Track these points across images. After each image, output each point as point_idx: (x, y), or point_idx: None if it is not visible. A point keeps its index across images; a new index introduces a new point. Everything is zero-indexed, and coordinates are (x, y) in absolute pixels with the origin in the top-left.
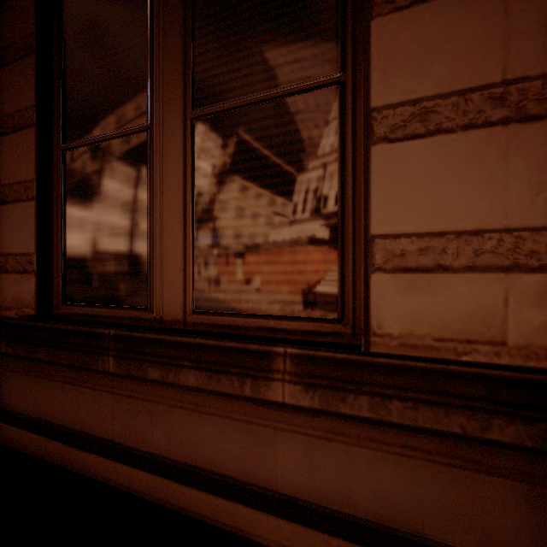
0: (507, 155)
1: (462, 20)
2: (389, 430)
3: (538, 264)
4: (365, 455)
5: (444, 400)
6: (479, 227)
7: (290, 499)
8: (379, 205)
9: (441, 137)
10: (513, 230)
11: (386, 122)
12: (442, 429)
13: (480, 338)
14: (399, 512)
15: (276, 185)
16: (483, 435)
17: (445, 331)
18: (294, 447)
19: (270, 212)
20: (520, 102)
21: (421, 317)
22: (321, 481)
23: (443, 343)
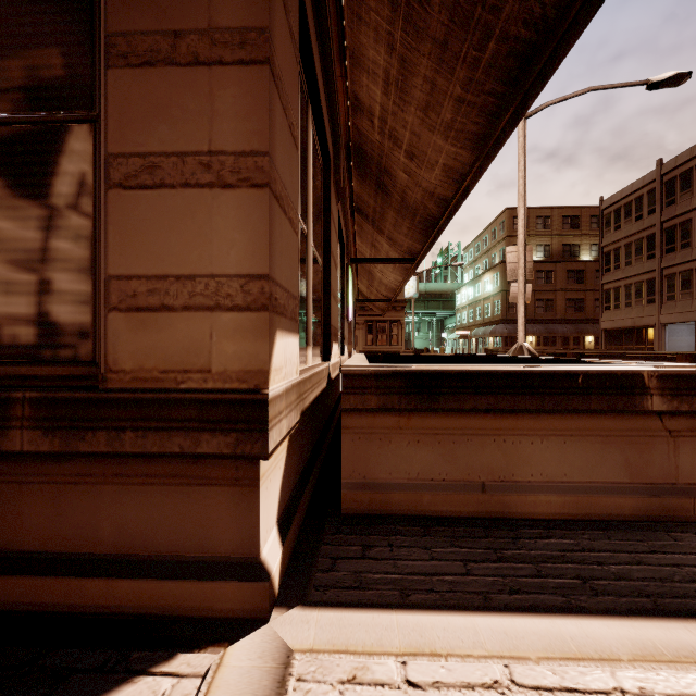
0: (212, 213)
1: (181, 92)
2: (132, 463)
3: (232, 305)
4: (111, 492)
5: (168, 425)
6: (193, 273)
7: (35, 555)
8: (115, 247)
9: (165, 191)
10: (216, 276)
11: (121, 170)
12: (166, 451)
13: (194, 367)
14: (140, 538)
15: (28, 219)
16: (196, 450)
17: (168, 363)
18: (41, 499)
19: (22, 247)
20: (220, 172)
21: (150, 352)
22: (69, 528)
23: (167, 374)
